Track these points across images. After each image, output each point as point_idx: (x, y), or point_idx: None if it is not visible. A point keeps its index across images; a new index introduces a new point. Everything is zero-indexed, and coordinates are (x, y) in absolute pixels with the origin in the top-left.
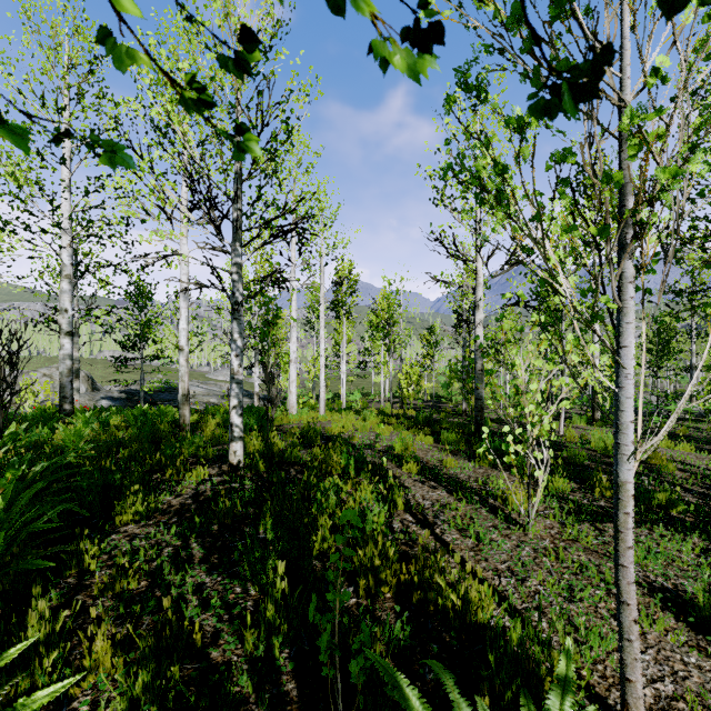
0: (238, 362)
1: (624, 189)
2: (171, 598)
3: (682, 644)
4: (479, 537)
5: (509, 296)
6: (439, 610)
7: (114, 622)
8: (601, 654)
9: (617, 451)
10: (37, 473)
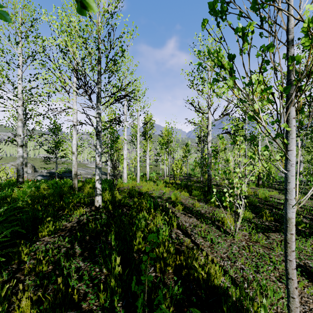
0: (99, 159)
1: (290, 71)
2: (64, 275)
3: (312, 294)
4: (212, 240)
5: (226, 127)
6: (195, 278)
7: (34, 288)
8: (274, 300)
9: (286, 202)
10: (1, 212)
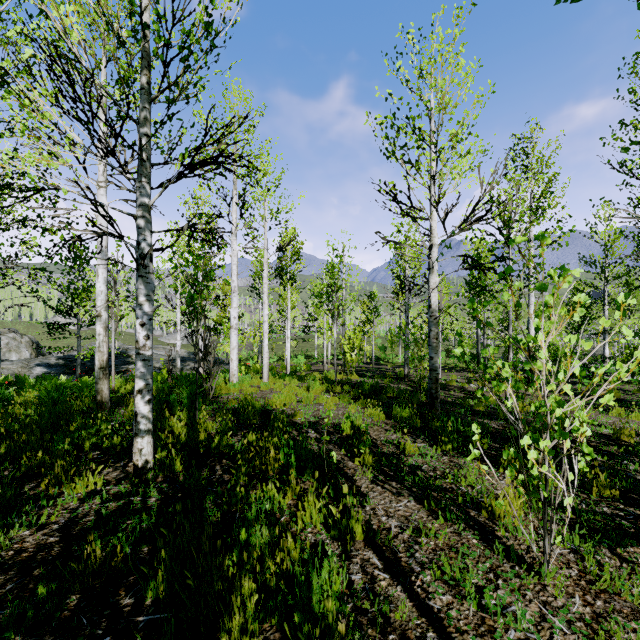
0: (144, 333)
1: None
2: None
3: None
4: (480, 597)
5: (521, 239)
6: None
7: None
8: None
9: None
10: None
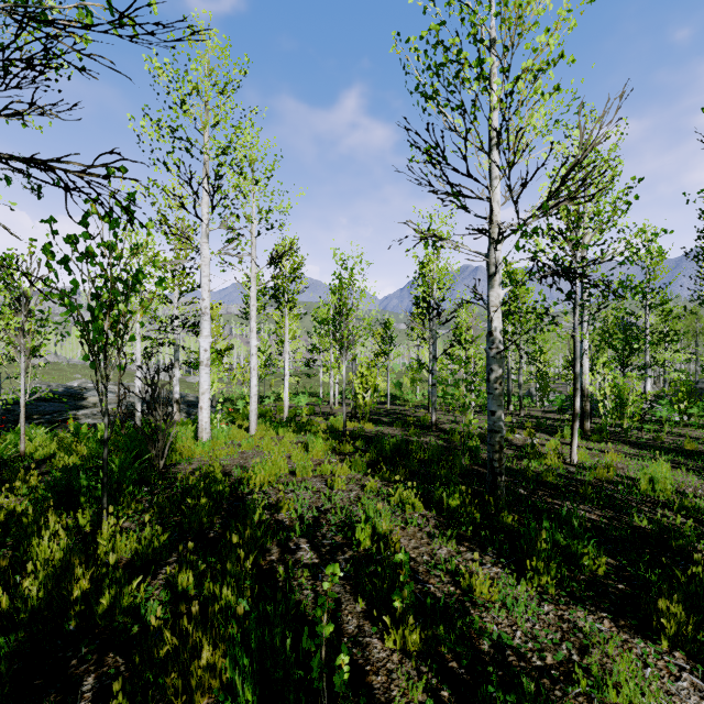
0: None
1: None
2: None
3: None
4: None
5: None
6: None
7: None
8: None
9: None
10: None
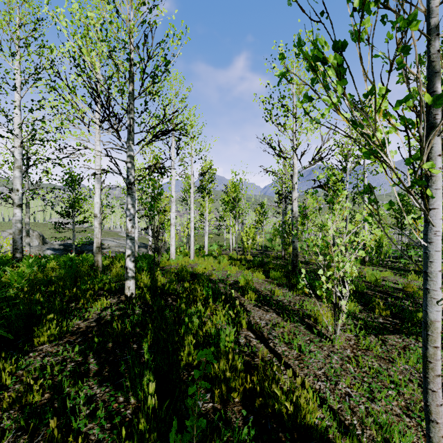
0: (131, 224)
1: (434, 78)
2: (66, 408)
3: None
4: (301, 348)
5: (321, 176)
6: (275, 412)
7: (15, 434)
8: None
9: (426, 295)
10: None
